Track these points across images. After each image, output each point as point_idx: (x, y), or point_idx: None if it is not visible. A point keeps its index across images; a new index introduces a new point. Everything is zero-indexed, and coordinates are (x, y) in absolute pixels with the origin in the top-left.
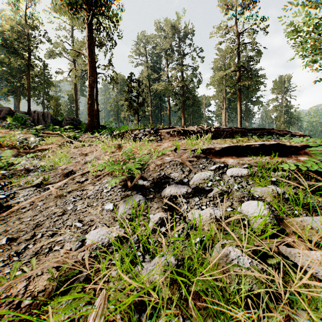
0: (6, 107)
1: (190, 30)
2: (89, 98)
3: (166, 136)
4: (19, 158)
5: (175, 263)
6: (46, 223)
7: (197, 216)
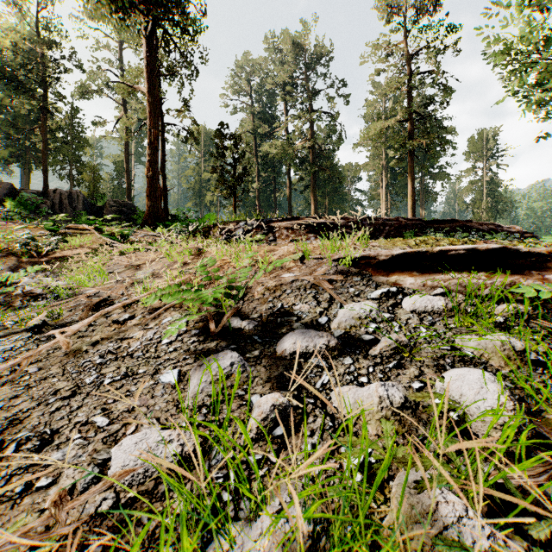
0: (5, 183)
1: (325, 51)
2: (149, 168)
3: (284, 233)
4: (14, 274)
5: (308, 531)
6: (34, 416)
7: (351, 401)
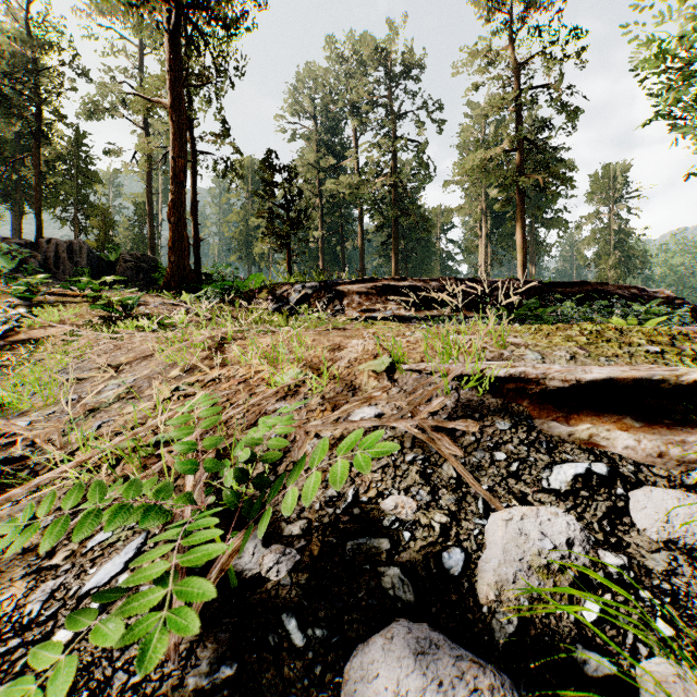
0: None
1: (409, 60)
2: (172, 210)
3: (355, 300)
4: None
5: None
6: None
7: None
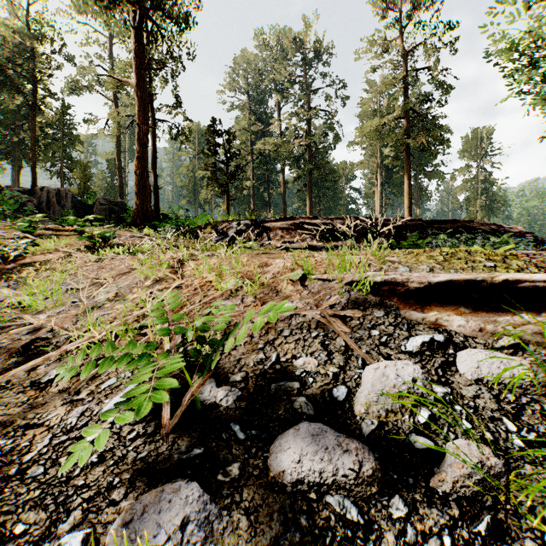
0: None
1: (320, 48)
2: (138, 165)
3: (278, 233)
4: None
5: None
6: None
7: None
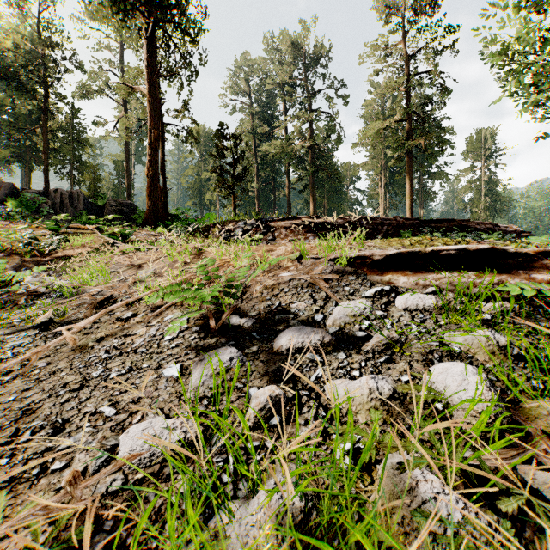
0: (7, 183)
1: (324, 51)
2: (149, 168)
3: (283, 232)
4: (18, 273)
5: (300, 507)
6: (45, 406)
7: (343, 392)
